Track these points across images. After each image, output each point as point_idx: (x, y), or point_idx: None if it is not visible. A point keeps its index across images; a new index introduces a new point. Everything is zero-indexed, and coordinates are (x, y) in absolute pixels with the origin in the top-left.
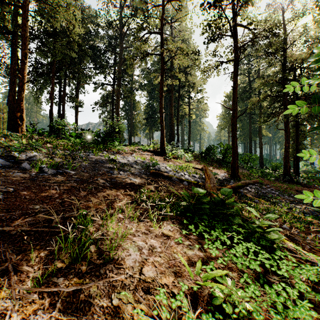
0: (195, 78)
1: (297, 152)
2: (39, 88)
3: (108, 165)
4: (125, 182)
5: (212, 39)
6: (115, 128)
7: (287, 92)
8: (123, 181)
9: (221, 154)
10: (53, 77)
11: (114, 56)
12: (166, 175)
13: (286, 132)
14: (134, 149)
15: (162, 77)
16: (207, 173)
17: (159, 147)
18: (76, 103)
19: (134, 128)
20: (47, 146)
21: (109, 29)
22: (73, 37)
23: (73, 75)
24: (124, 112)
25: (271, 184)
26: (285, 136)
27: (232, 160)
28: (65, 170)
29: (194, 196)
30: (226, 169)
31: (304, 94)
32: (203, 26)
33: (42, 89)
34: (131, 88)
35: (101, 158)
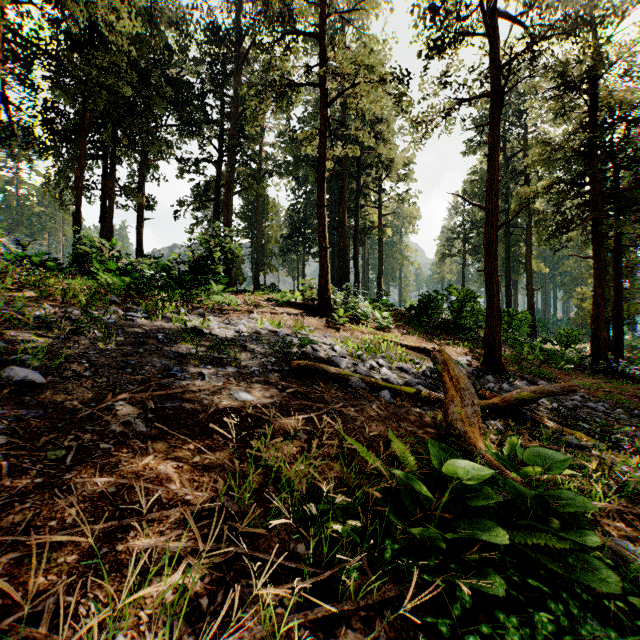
0: (393, 149)
1: (619, 306)
2: (58, 168)
3: (177, 347)
4: (209, 409)
5: (440, 45)
6: (214, 253)
7: (598, 174)
8: (203, 404)
9: (453, 312)
10: (82, 141)
11: (221, 102)
12: (333, 373)
13: (596, 262)
14: (260, 300)
15: (323, 137)
16: (450, 371)
17: (317, 295)
18: (140, 202)
19: (265, 256)
20: (13, 296)
21: (209, 43)
22: (119, 43)
23: (128, 137)
24: (244, 221)
25: (573, 381)
26: (594, 272)
27: (486, 326)
28: (6, 376)
29: (437, 475)
30: (466, 346)
31: (635, 180)
32: (418, 16)
33: (66, 170)
34: (259, 172)
35: (164, 326)
